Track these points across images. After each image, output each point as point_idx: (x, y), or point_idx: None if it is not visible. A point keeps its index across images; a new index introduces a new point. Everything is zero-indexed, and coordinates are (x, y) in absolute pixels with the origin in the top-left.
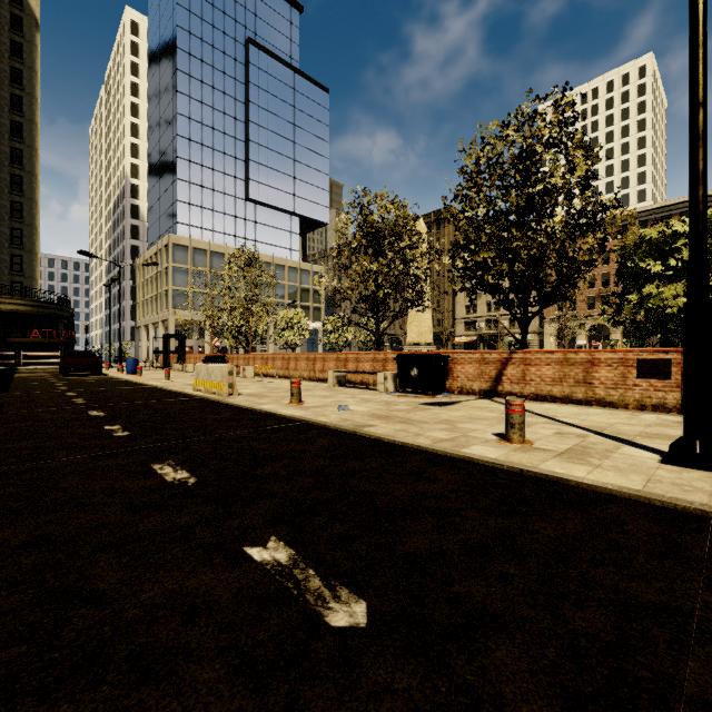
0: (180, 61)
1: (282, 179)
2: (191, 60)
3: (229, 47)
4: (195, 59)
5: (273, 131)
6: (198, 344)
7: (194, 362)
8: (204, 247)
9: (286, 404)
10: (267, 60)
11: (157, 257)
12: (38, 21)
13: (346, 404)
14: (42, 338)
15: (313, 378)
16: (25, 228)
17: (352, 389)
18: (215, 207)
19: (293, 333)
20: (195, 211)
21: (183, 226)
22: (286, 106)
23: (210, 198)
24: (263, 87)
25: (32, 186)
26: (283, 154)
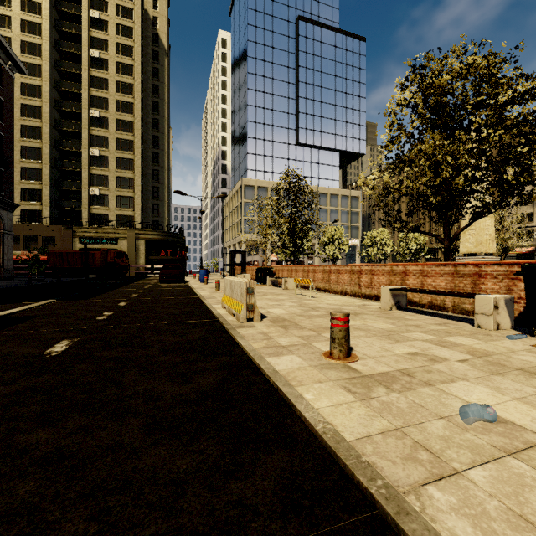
0: (249, 50)
1: (324, 123)
2: (257, 47)
3: (284, 28)
4: (259, 45)
5: (317, 86)
6: (262, 259)
7: (251, 273)
8: (265, 185)
9: (321, 357)
10: (313, 29)
11: (235, 197)
12: (166, 51)
13: (453, 374)
14: (166, 256)
15: (357, 294)
16: (159, 186)
17: (422, 318)
18: (273, 154)
19: (334, 247)
20: (259, 160)
21: (251, 171)
22: (328, 62)
23: (270, 148)
24: (309, 52)
25: (163, 158)
26: (325, 102)
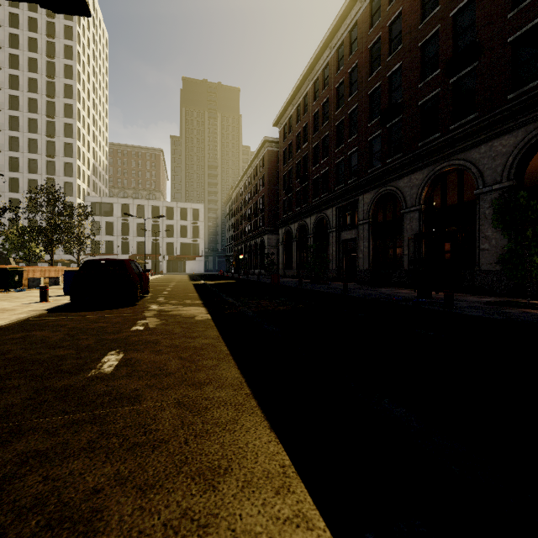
0: None
1: None
2: None
3: None
4: None
5: None
6: None
7: None
8: None
9: None
10: None
11: None
12: None
13: None
14: None
15: None
16: None
17: None
18: None
19: None
20: None
21: None
22: None
23: None
24: None
25: None
26: None
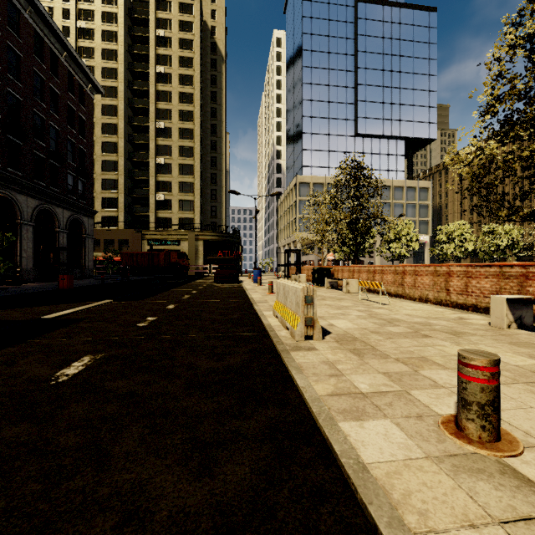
0: (304, 43)
1: (387, 109)
2: (312, 38)
3: (341, 14)
4: (315, 36)
5: (378, 69)
6: (317, 258)
7: (306, 273)
8: (321, 181)
9: (440, 431)
10: (373, 9)
11: (289, 195)
12: (223, 57)
13: None
14: (223, 256)
15: (444, 302)
16: (217, 189)
17: None
18: (330, 148)
19: (400, 245)
20: (315, 155)
21: (306, 168)
22: (391, 42)
23: (326, 142)
24: (369, 34)
25: (221, 161)
26: (388, 86)
